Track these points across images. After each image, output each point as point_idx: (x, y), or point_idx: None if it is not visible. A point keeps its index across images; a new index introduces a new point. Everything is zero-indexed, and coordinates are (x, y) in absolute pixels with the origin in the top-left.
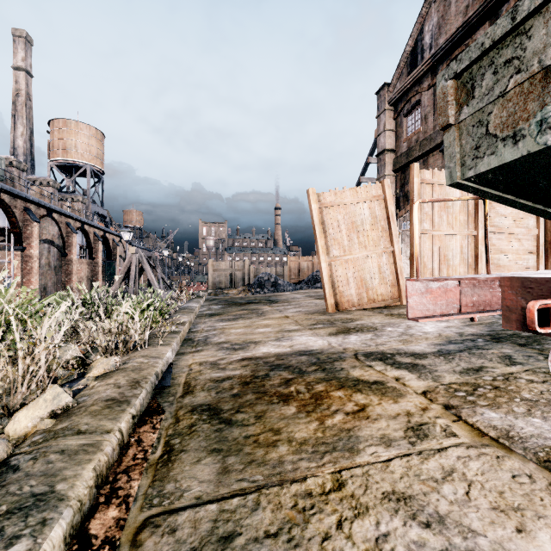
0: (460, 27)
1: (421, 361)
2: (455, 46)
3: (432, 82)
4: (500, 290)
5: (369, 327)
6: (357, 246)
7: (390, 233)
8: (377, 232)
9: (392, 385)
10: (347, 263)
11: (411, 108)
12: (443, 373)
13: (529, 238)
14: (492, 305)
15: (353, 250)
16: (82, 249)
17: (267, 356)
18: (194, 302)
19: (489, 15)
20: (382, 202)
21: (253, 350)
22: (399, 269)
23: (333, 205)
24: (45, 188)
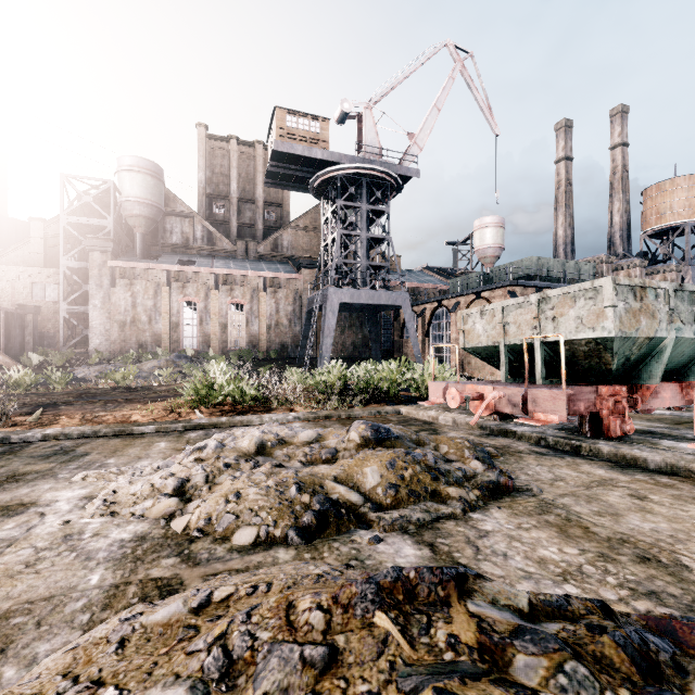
0: None
1: None
2: None
3: None
4: None
5: None
6: None
7: None
8: None
9: None
10: None
11: None
12: None
13: None
14: None
15: None
16: None
17: None
18: None
19: None
20: None
21: None
22: None
23: None
24: (631, 270)
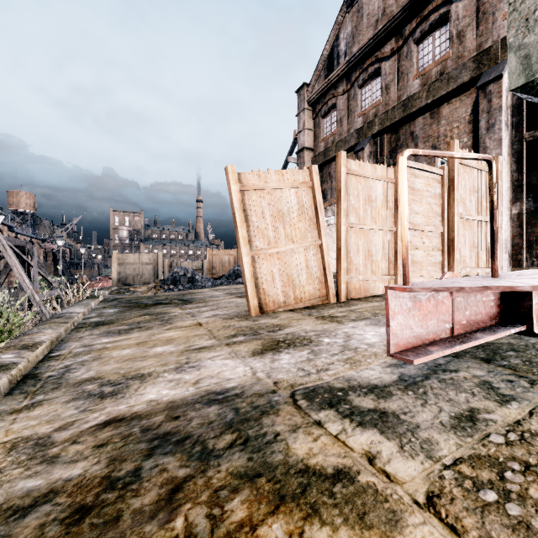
0: (371, 39)
1: (387, 403)
2: (367, 57)
3: (347, 87)
4: (492, 298)
5: (302, 338)
6: (284, 238)
7: (318, 225)
8: (305, 223)
9: (368, 480)
10: (272, 257)
11: (328, 110)
12: (431, 431)
13: (436, 236)
14: (485, 320)
15: (279, 243)
16: None
17: (151, 412)
18: (80, 306)
19: (395, 32)
20: (310, 190)
21: (132, 397)
22: (327, 264)
23: (257, 188)
24: None
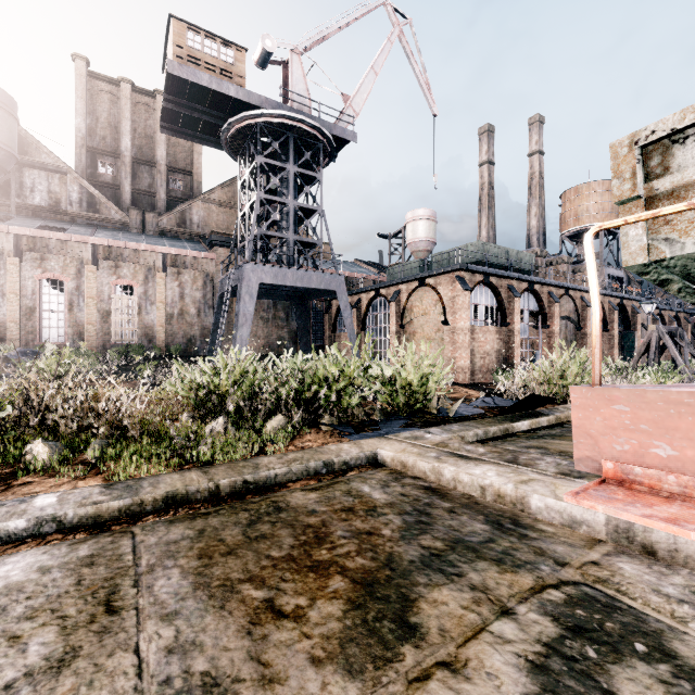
0: None
1: None
2: None
3: None
4: None
5: None
6: None
7: None
8: None
9: None
10: None
11: None
12: None
13: None
14: None
15: None
16: None
17: None
18: None
19: None
20: None
21: None
22: None
23: None
24: (559, 266)
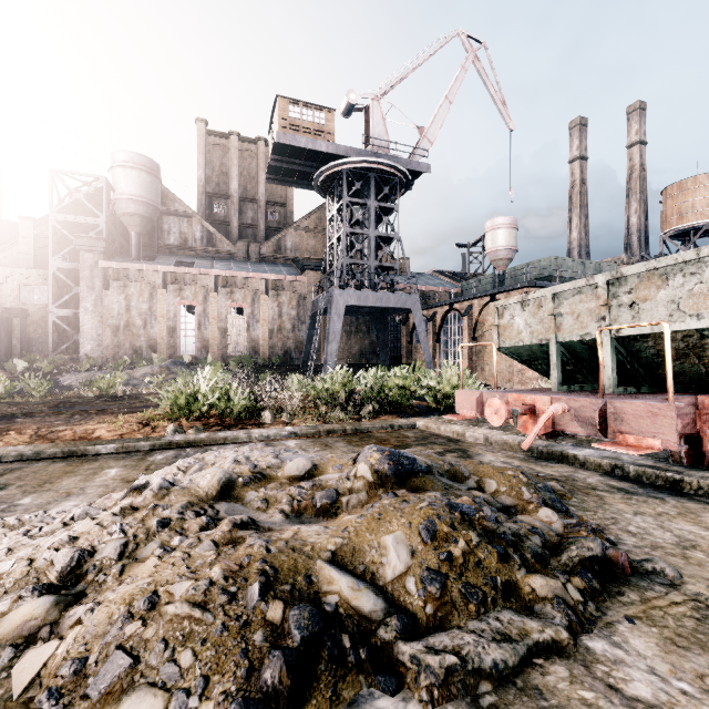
0: None
1: None
2: None
3: None
4: None
5: None
6: None
7: None
8: None
9: None
10: None
11: None
12: None
13: None
14: None
15: None
16: None
17: None
18: None
19: None
20: None
21: None
22: None
23: None
24: None
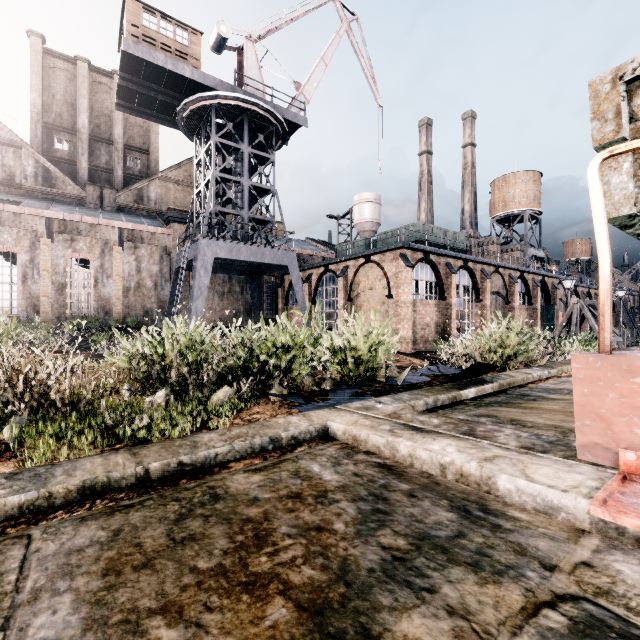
0: None
1: None
2: None
3: None
4: None
5: None
6: None
7: None
8: None
9: None
10: None
11: None
12: None
13: None
14: None
15: None
16: (521, 296)
17: None
18: (636, 347)
19: None
20: None
21: None
22: None
23: None
24: (490, 246)
